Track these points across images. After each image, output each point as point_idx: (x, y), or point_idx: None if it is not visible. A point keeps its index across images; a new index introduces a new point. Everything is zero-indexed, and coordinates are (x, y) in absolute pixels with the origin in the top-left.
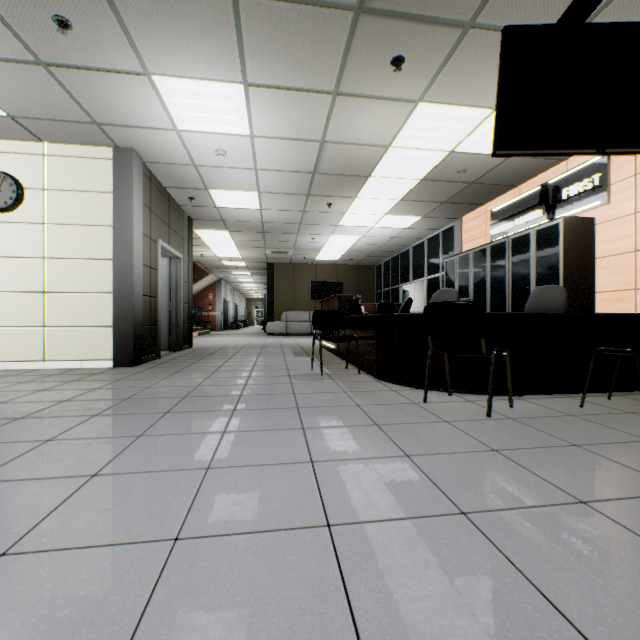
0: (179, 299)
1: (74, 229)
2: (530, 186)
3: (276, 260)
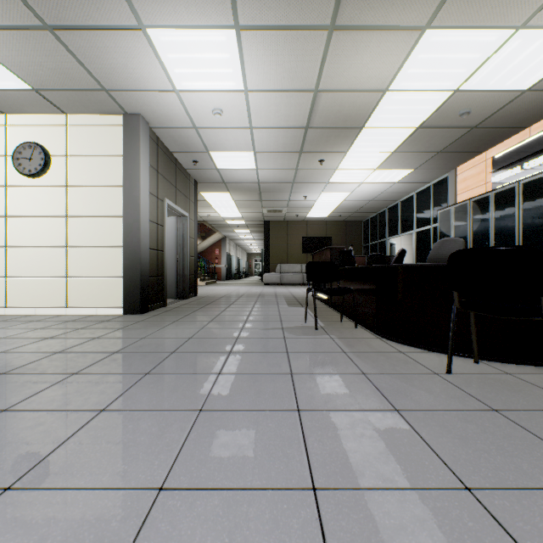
0: (185, 253)
1: (91, 190)
2: None
3: (271, 218)
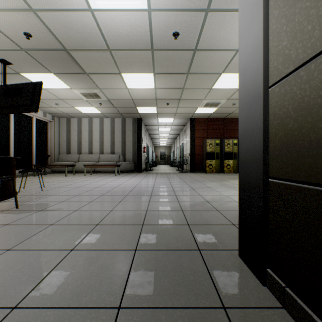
0: None
1: None
2: None
3: None
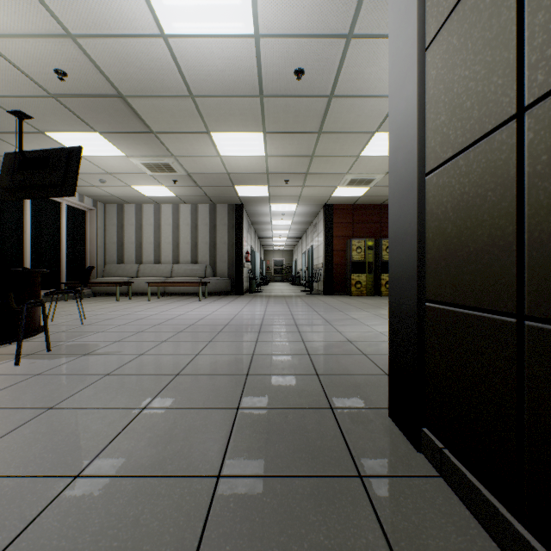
0: None
1: None
2: None
3: None
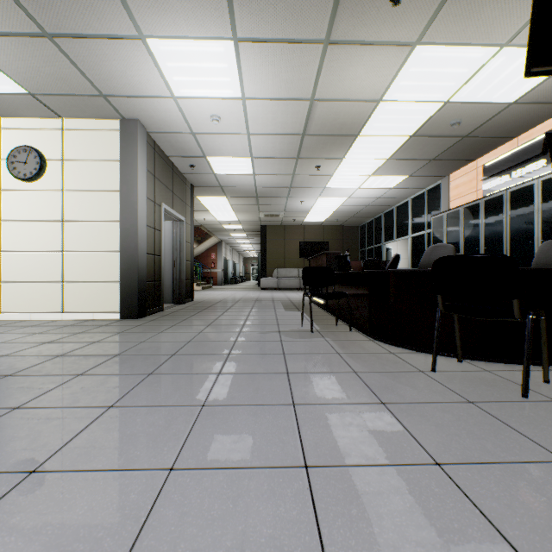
0: (182, 257)
1: (87, 195)
2: (530, 136)
3: (268, 223)
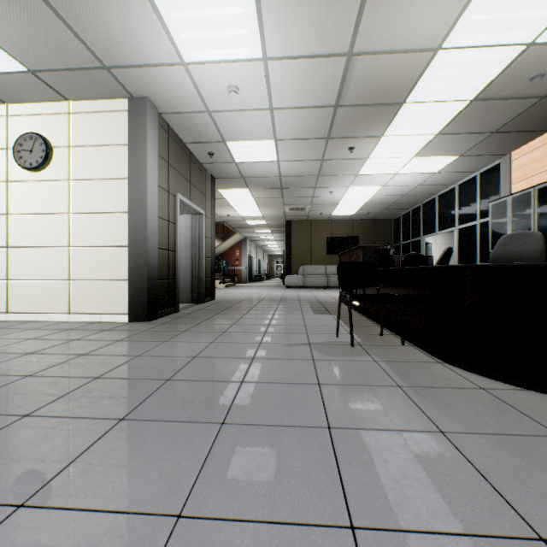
0: (201, 253)
1: (94, 184)
2: None
3: (294, 217)
